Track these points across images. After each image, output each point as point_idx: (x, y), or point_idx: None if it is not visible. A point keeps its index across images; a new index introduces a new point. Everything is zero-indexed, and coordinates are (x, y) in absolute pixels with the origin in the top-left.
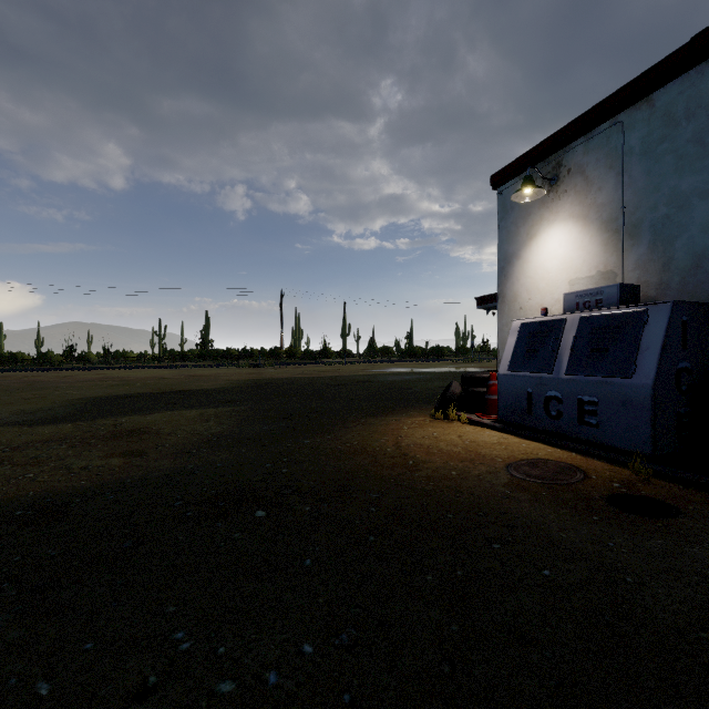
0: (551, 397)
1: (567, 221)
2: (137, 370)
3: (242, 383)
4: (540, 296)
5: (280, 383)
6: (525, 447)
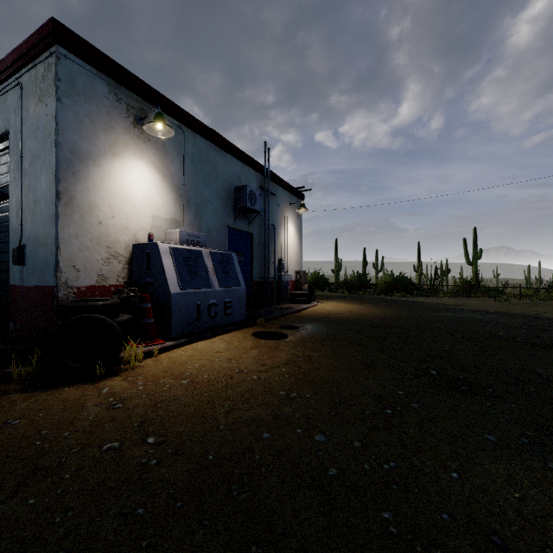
0: (212, 304)
1: (151, 166)
2: None
3: None
4: (126, 218)
5: None
6: (232, 337)
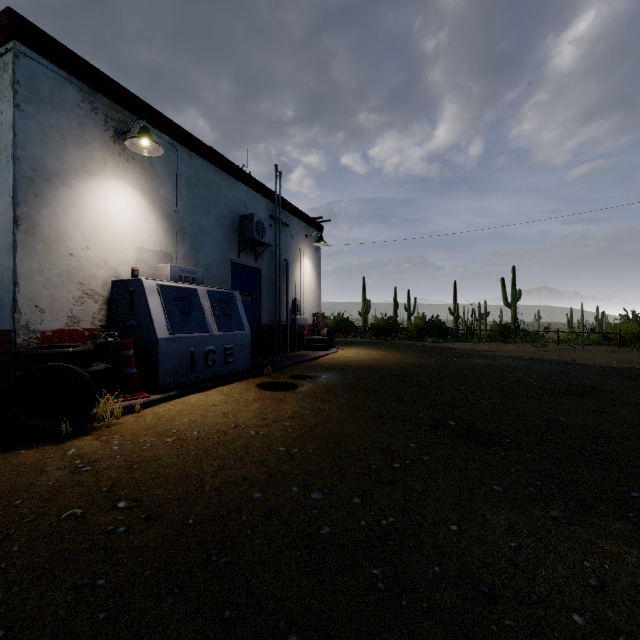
0: (209, 351)
1: (136, 188)
2: None
3: None
4: (103, 249)
5: None
6: (232, 389)
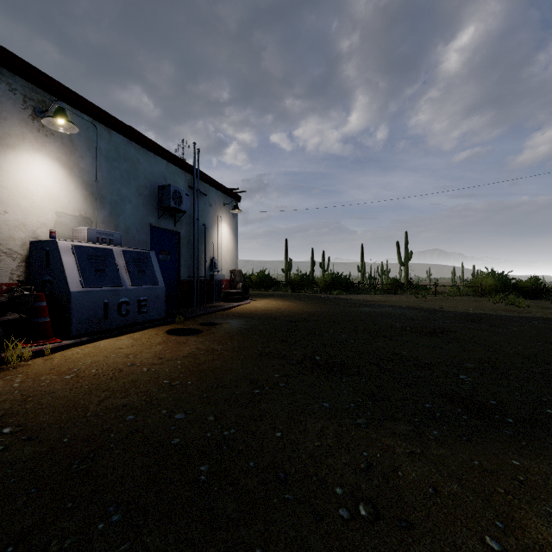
0: (123, 302)
1: (55, 160)
2: None
3: None
4: (22, 213)
5: None
6: (142, 335)
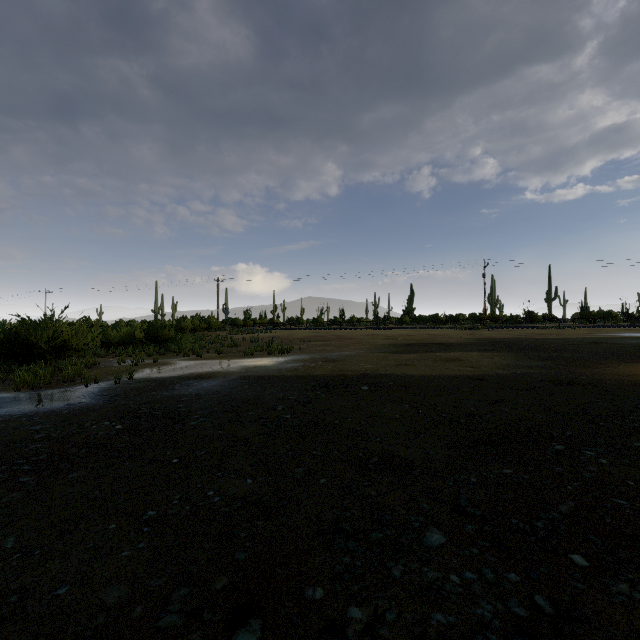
0: None
1: None
2: (383, 330)
3: (477, 340)
4: None
5: (511, 341)
6: None
